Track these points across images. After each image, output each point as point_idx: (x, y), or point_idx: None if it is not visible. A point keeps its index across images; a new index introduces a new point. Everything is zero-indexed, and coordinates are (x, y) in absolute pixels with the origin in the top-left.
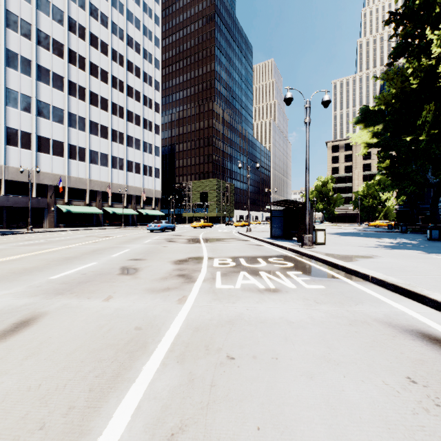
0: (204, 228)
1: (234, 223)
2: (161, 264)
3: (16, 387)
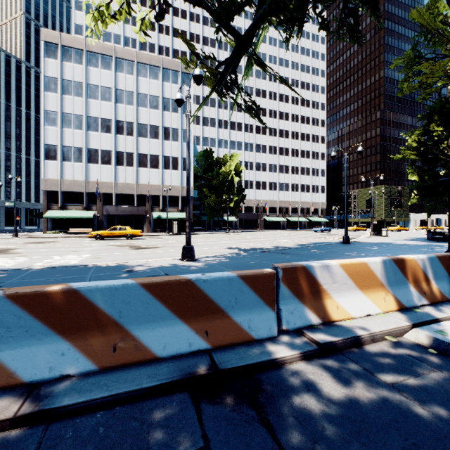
0: (358, 231)
1: (388, 228)
2: (313, 237)
3: (297, 239)
